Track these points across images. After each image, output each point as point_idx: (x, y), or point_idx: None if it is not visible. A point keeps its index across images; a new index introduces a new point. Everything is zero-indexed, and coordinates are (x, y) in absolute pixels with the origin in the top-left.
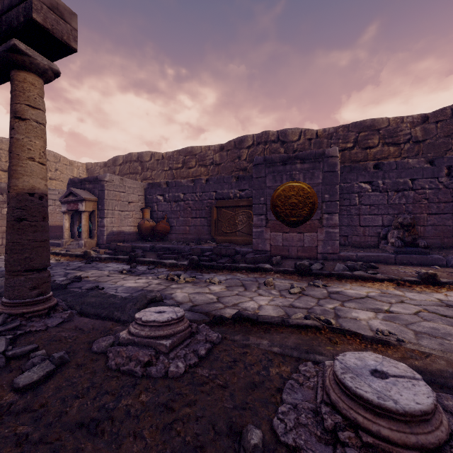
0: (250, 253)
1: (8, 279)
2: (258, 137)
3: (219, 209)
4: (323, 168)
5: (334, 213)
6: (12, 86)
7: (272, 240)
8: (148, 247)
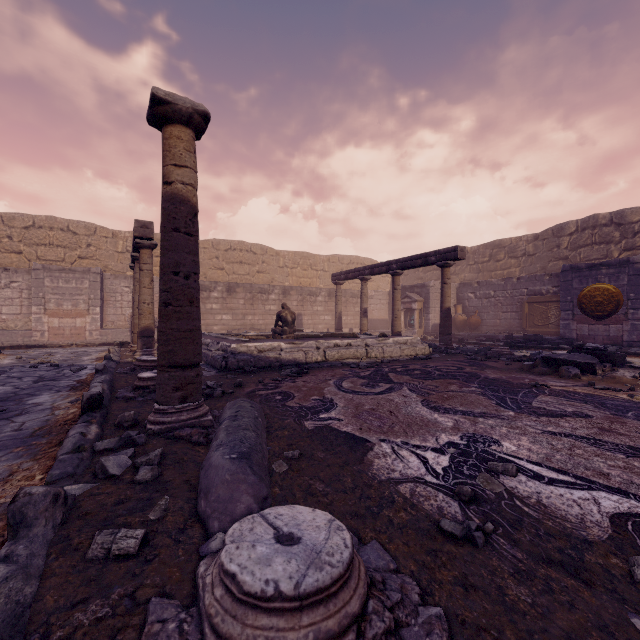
0: (557, 340)
1: (442, 337)
2: (583, 222)
3: (530, 304)
4: (629, 272)
5: (639, 309)
6: (442, 273)
7: (578, 330)
8: (466, 335)
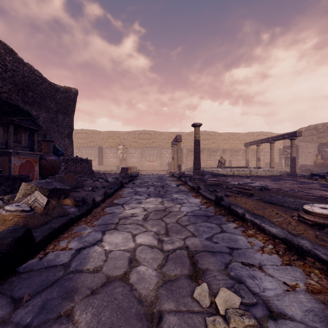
0: None
1: (290, 169)
2: None
3: None
4: None
5: None
6: (291, 142)
7: None
8: (318, 170)
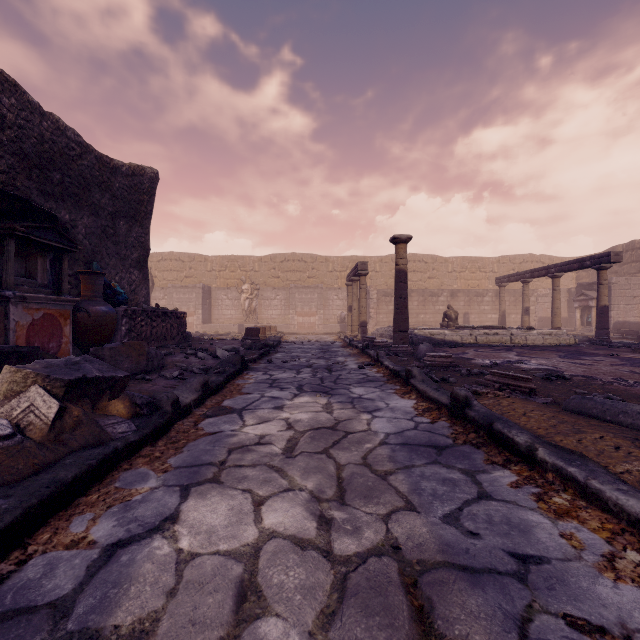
0: None
1: (597, 331)
2: None
3: None
4: None
5: None
6: (598, 275)
7: None
8: None
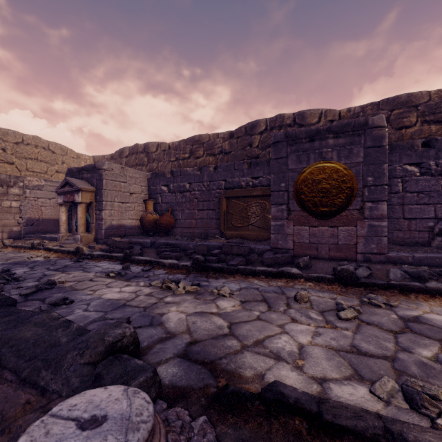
0: (268, 251)
1: None
2: (272, 121)
3: (228, 199)
4: (365, 142)
5: (380, 201)
6: None
7: (295, 235)
8: (149, 243)
